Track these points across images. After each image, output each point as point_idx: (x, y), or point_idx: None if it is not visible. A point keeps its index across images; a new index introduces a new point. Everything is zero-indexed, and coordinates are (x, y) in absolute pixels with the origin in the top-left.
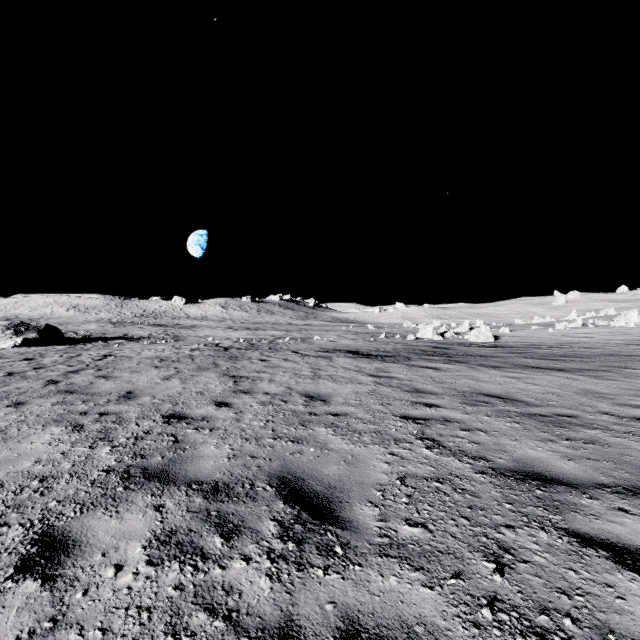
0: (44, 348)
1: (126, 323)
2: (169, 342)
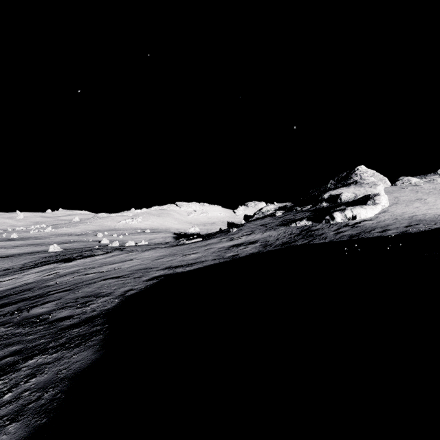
0: None
1: None
2: None
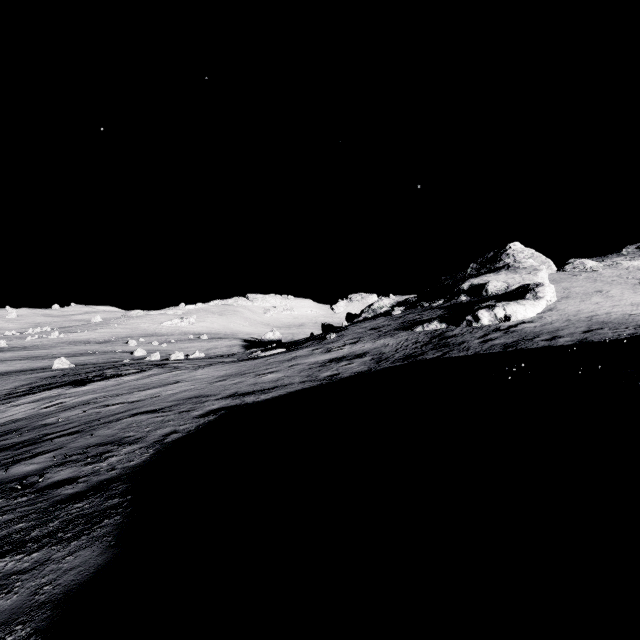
0: None
1: None
2: None
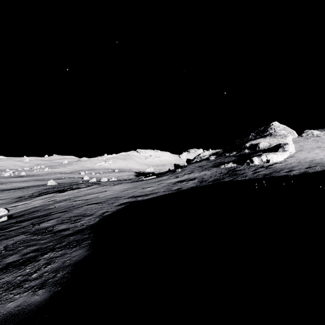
0: None
1: None
2: None
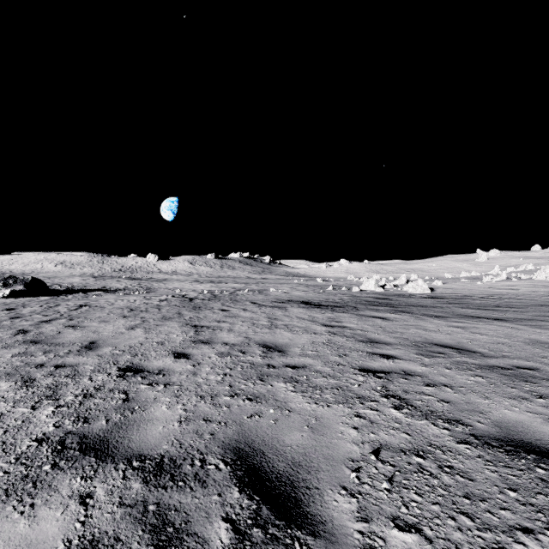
0: (29, 299)
1: (106, 277)
2: (141, 293)
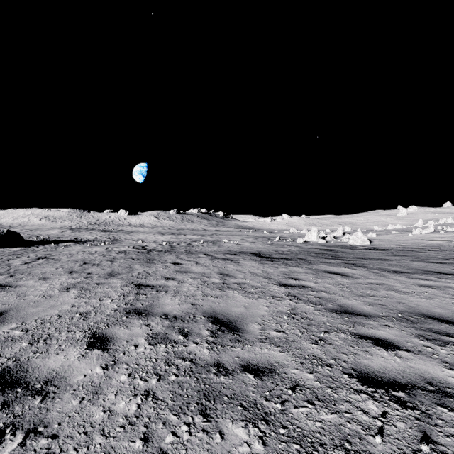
0: (1, 250)
1: (82, 229)
2: (107, 244)
